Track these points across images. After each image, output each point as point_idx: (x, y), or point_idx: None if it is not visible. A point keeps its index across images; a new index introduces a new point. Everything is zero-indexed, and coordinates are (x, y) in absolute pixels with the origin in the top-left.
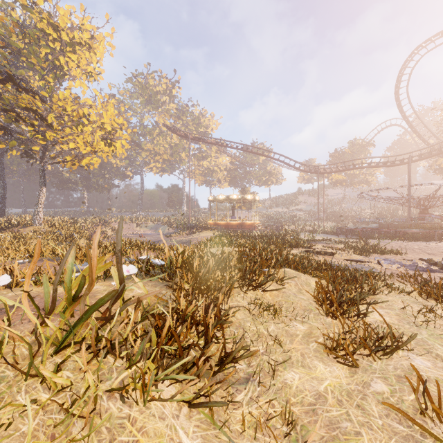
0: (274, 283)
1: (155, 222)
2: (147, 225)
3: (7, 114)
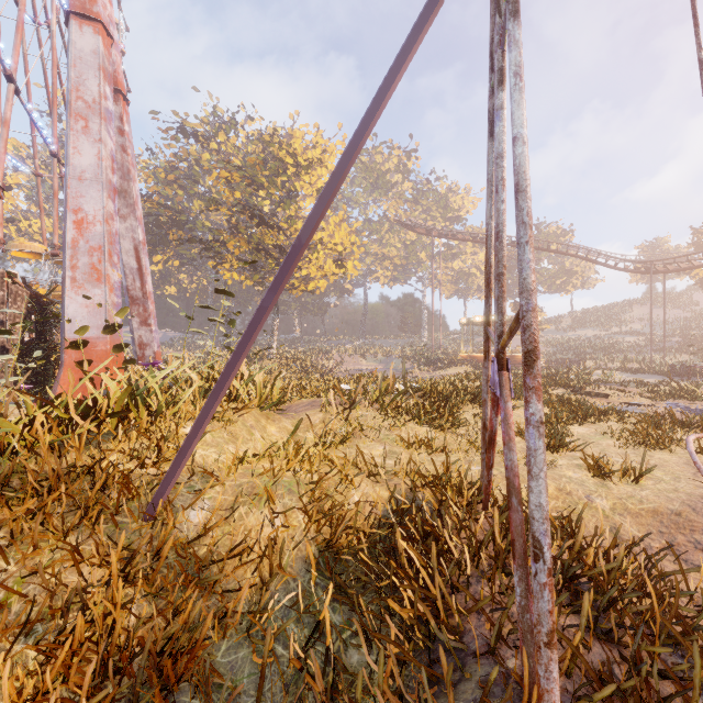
0: None
1: (385, 354)
2: (376, 359)
3: (252, 250)
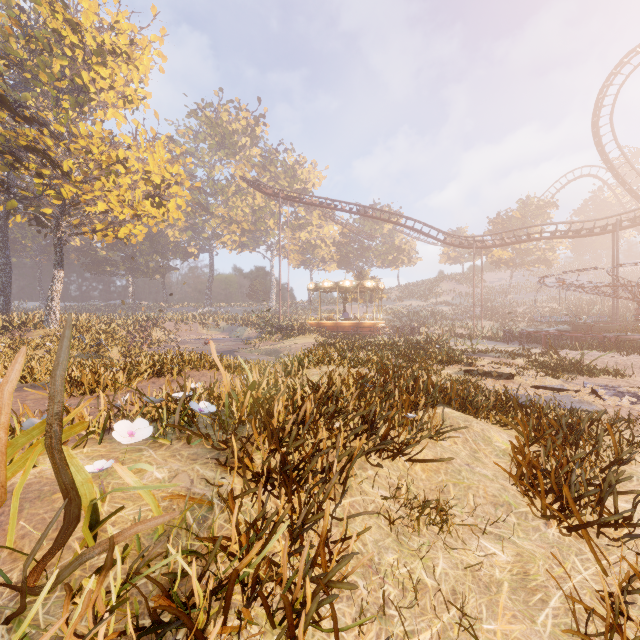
0: (426, 440)
1: (229, 322)
2: (218, 327)
3: (2, 159)
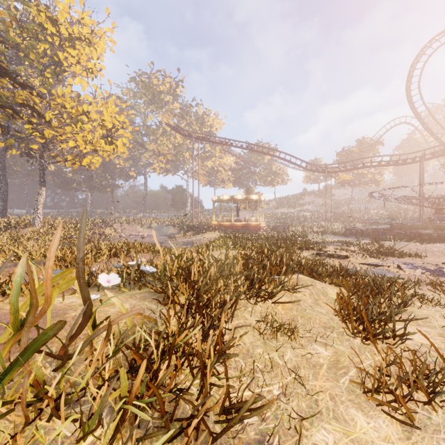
0: (286, 292)
1: (158, 223)
2: (150, 226)
3: (4, 111)
